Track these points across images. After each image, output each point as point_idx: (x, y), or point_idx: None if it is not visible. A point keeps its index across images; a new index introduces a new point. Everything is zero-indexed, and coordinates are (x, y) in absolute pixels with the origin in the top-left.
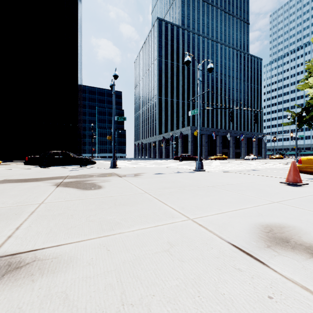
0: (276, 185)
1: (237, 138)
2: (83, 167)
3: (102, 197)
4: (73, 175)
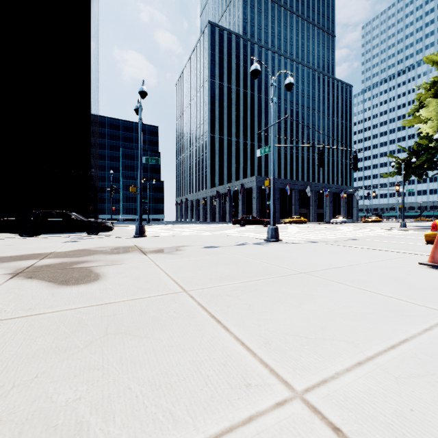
0: (414, 268)
1: (320, 193)
2: (91, 235)
3: (88, 306)
4: (63, 251)
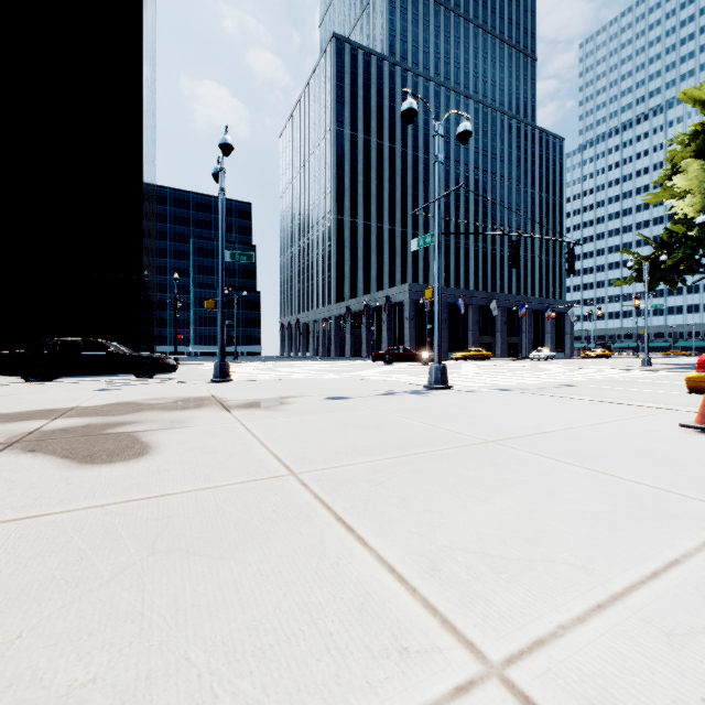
0: (672, 433)
1: (512, 311)
2: (140, 379)
3: (125, 501)
4: (92, 406)
